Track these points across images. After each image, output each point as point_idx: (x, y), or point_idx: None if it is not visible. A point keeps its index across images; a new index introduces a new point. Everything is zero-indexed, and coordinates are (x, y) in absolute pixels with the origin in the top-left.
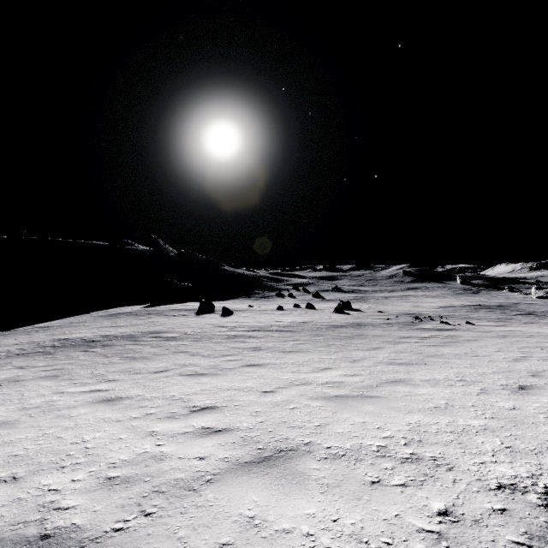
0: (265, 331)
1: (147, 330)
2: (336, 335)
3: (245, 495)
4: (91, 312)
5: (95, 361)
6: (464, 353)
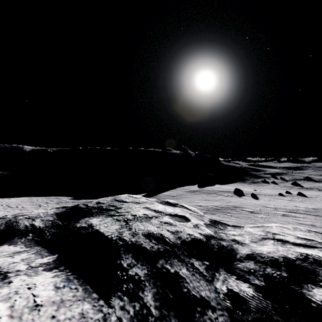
0: (299, 214)
1: (229, 204)
2: None
3: None
4: (176, 188)
5: (245, 222)
6: None
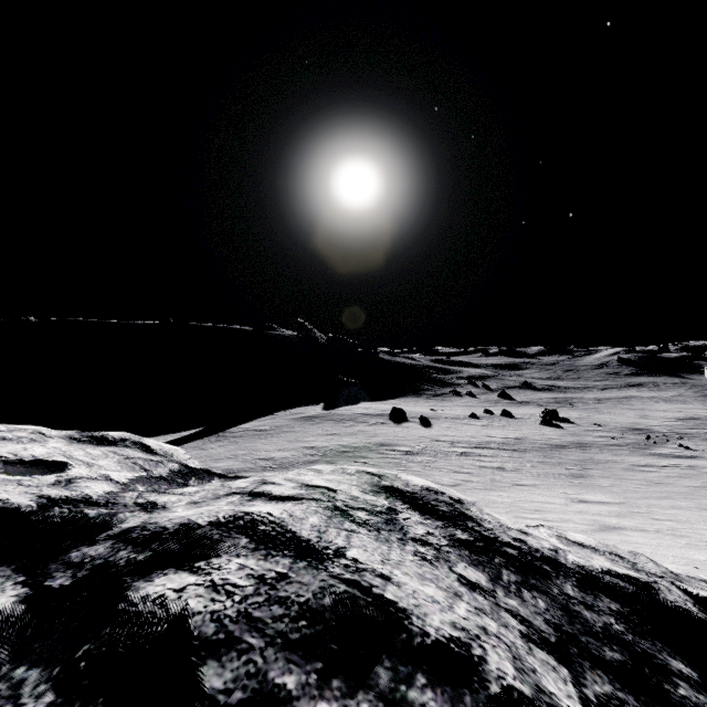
0: (488, 449)
1: (372, 441)
2: (566, 458)
3: (611, 536)
4: (275, 413)
5: None
6: (704, 486)
